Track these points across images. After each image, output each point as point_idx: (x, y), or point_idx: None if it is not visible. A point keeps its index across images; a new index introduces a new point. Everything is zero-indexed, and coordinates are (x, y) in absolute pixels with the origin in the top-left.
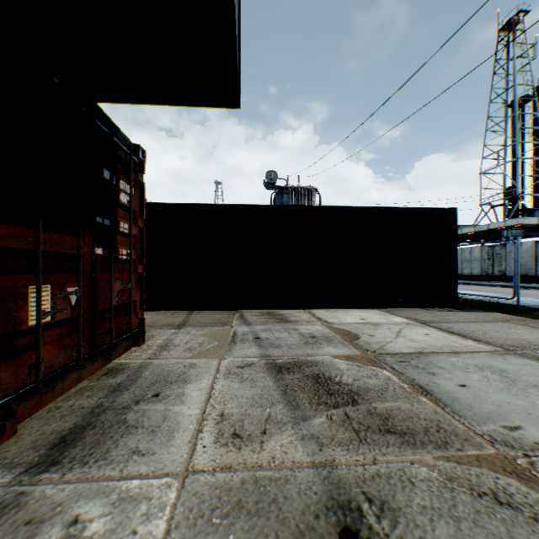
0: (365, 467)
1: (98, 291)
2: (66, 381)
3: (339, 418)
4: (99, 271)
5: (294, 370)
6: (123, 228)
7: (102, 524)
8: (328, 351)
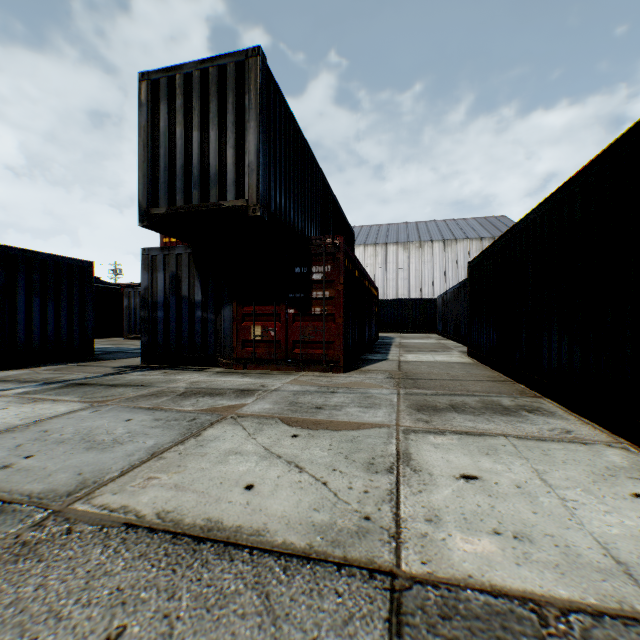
0: (150, 389)
1: (291, 331)
2: (270, 366)
3: (176, 391)
4: (291, 321)
5: (237, 392)
6: (316, 295)
7: (188, 375)
8: (261, 404)
